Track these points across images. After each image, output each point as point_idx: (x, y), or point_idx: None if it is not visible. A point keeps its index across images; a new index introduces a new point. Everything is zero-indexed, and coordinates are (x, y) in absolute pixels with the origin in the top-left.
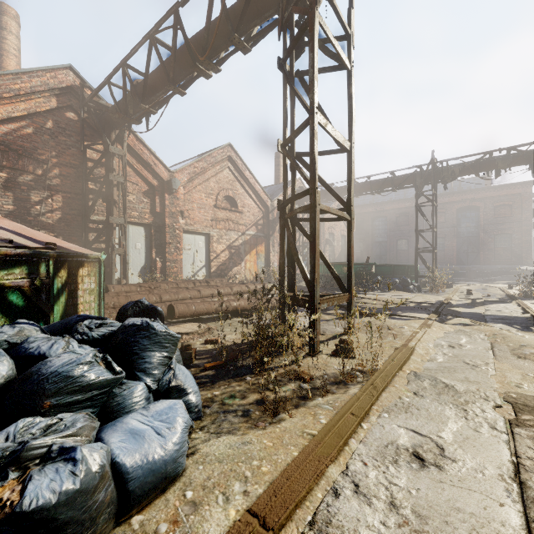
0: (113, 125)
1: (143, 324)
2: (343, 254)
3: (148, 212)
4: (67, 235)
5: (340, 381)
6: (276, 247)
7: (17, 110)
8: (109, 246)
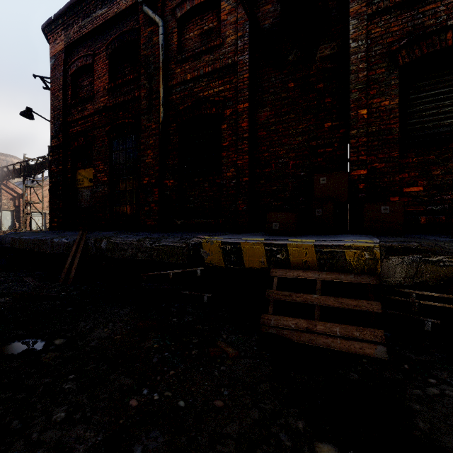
0: None
1: None
2: None
3: (13, 206)
4: None
5: None
6: None
7: None
8: None
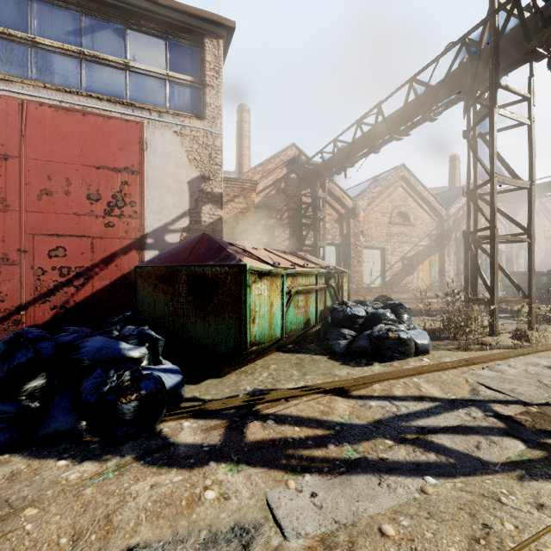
0: (318, 177)
1: (399, 303)
2: (548, 260)
3: (338, 234)
4: None
5: (511, 348)
6: (452, 256)
7: (268, 181)
8: None
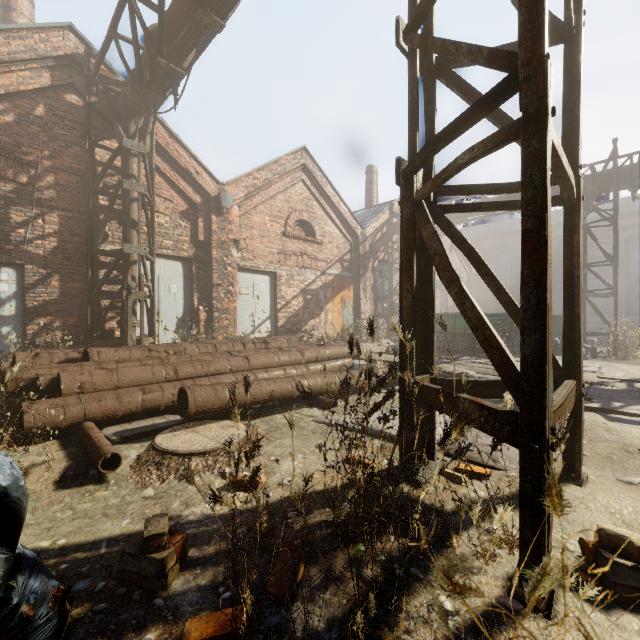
0: (132, 111)
1: None
2: None
3: (188, 241)
4: (66, 273)
5: None
6: (369, 292)
7: None
8: (124, 288)
